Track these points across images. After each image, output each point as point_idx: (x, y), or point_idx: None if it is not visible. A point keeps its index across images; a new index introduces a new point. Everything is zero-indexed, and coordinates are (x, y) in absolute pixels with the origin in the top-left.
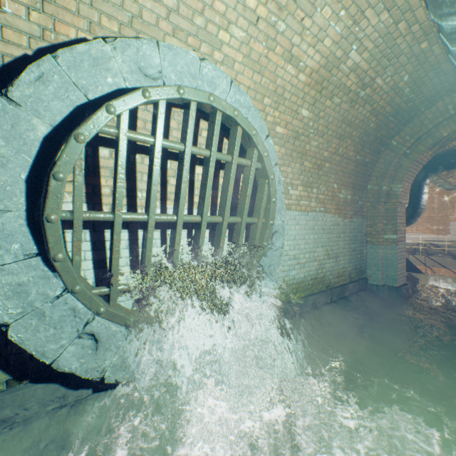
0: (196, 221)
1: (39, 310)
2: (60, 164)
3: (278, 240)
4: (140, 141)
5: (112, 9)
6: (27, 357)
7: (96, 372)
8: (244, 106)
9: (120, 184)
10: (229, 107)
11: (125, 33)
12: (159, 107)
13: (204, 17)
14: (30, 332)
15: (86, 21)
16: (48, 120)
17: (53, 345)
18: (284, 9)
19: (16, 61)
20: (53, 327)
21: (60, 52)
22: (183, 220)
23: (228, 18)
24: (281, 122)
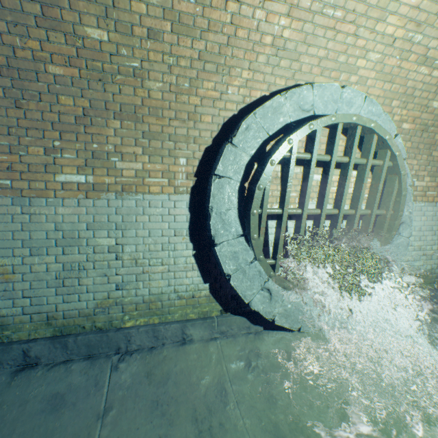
0: (333, 214)
1: (243, 269)
2: (261, 180)
3: (404, 230)
4: (301, 158)
5: (283, 72)
6: (229, 298)
7: (270, 315)
8: (375, 114)
9: (288, 189)
10: (368, 121)
11: (288, 84)
12: (317, 133)
13: (346, 55)
14: (239, 281)
15: (267, 84)
16: (248, 152)
17: (249, 291)
18: (422, 24)
19: (229, 120)
20: (249, 280)
21: (257, 110)
22: (324, 213)
23: (366, 48)
24: (407, 118)
